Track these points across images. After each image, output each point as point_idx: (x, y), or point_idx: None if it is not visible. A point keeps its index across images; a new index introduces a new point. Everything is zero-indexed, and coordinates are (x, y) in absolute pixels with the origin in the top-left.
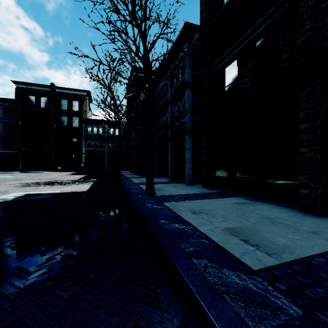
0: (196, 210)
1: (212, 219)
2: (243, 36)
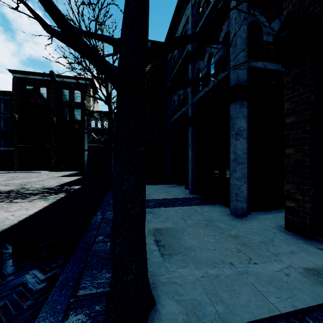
0: None
1: None
2: None
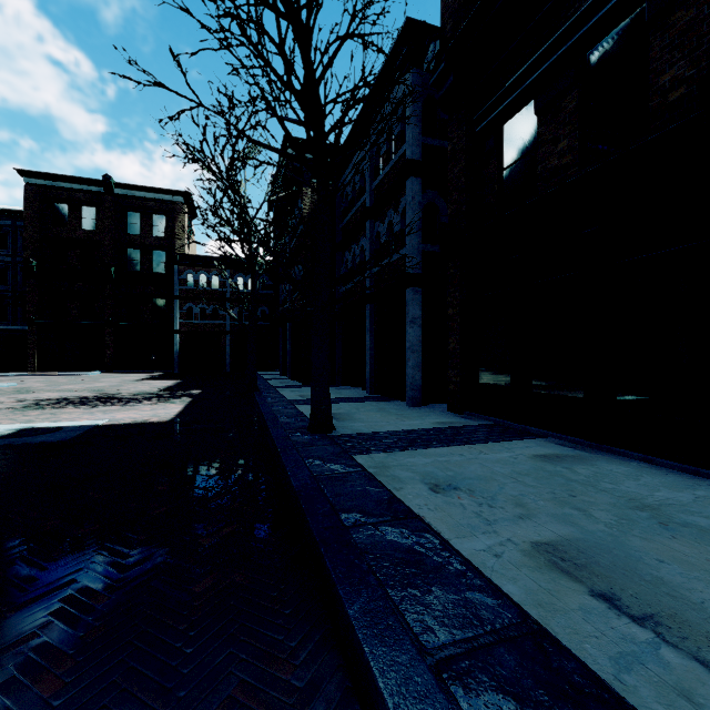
0: (439, 481)
1: (488, 509)
2: (551, 38)
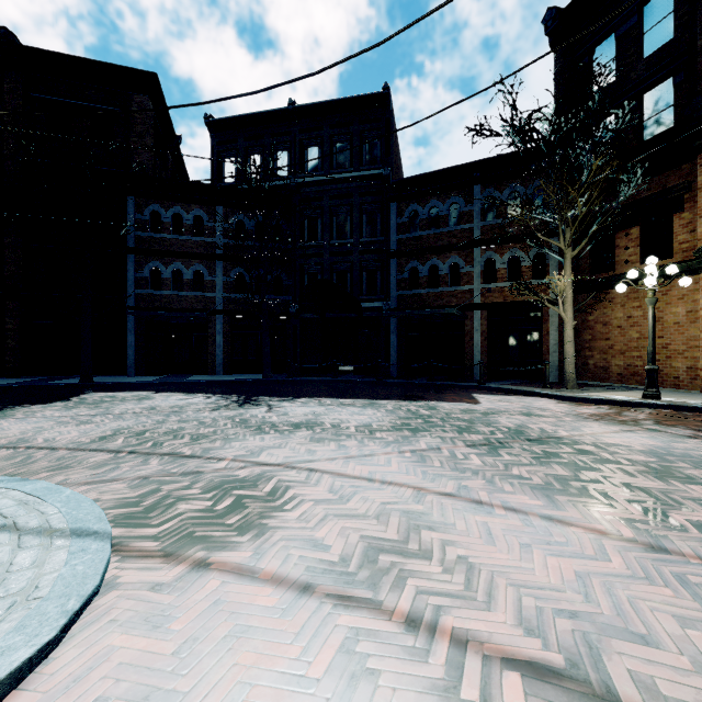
0: None
1: None
2: None
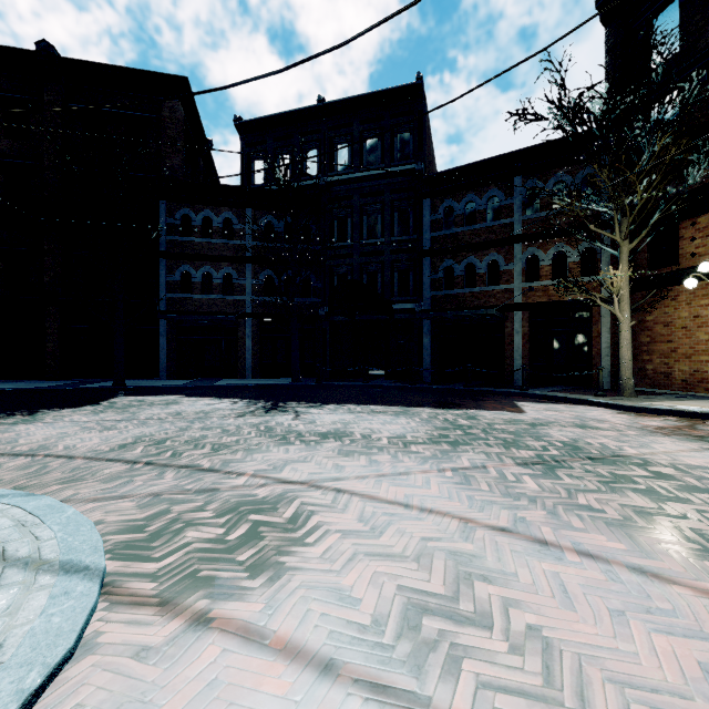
0: None
1: None
2: None
